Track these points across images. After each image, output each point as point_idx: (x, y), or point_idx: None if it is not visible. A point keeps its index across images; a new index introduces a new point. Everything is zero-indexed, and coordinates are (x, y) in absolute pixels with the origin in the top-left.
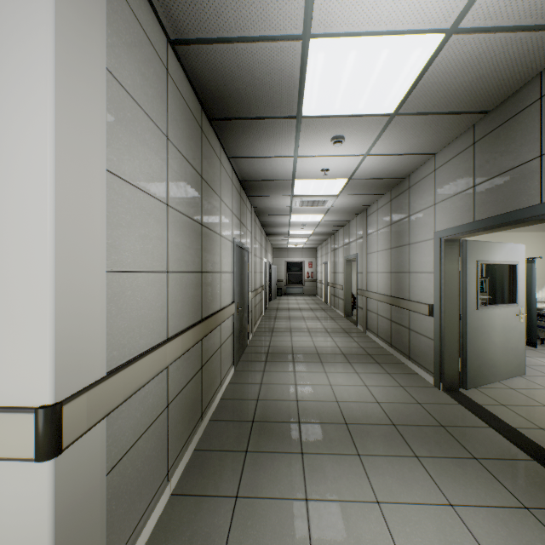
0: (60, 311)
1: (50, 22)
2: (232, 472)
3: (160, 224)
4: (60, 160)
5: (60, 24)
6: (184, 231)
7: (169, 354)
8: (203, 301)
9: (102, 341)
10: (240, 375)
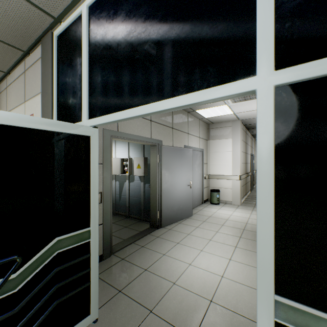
0: (240, 167)
1: (240, 140)
2: (255, 200)
3: (242, 155)
4: (240, 152)
5: (240, 140)
6: (244, 155)
7: (244, 176)
8: (246, 169)
9: (241, 171)
10: (252, 192)
